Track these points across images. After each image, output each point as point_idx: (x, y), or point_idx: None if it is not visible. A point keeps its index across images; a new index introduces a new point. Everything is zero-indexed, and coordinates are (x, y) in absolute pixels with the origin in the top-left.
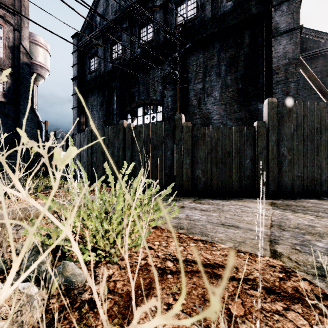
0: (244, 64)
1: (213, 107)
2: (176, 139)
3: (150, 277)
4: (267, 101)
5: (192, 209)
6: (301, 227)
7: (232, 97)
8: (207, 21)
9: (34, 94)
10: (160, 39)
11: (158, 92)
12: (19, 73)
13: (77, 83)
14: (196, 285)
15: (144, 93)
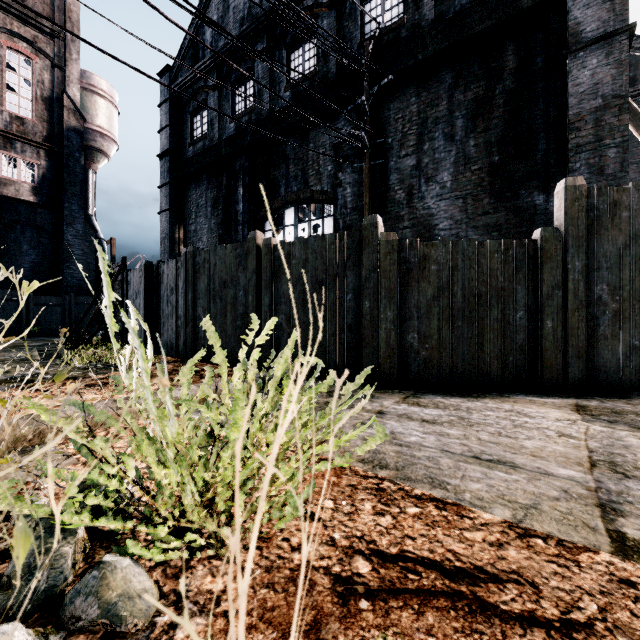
0: (504, 113)
1: (439, 205)
2: (365, 269)
3: (315, 605)
4: (564, 183)
5: (402, 418)
6: None
7: (480, 181)
8: (426, 29)
9: (90, 188)
10: (329, 71)
11: (325, 176)
12: (61, 147)
13: (168, 163)
14: (436, 639)
15: (297, 179)
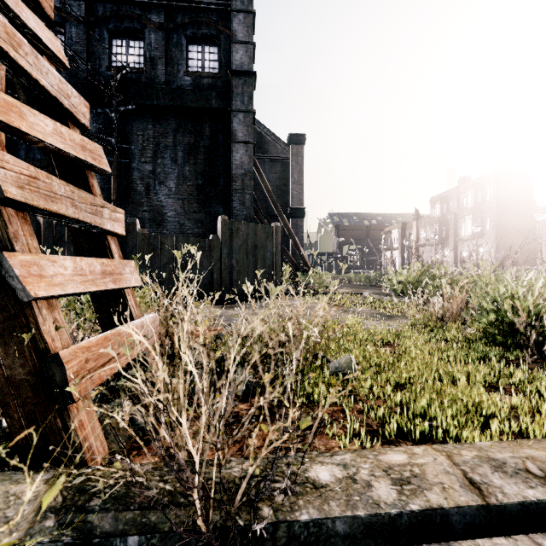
0: (204, 158)
1: (168, 201)
2: (129, 246)
3: None
4: (221, 218)
5: None
6: (232, 315)
7: (192, 193)
8: (159, 85)
9: None
10: (78, 72)
11: None
12: None
13: None
14: None
15: None
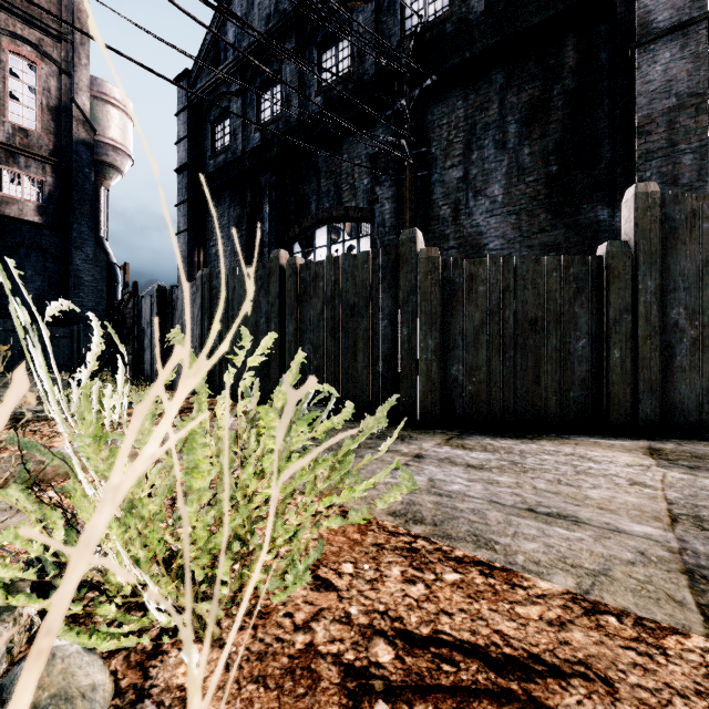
0: (563, 116)
1: (490, 222)
2: (402, 290)
3: None
4: (634, 190)
5: (444, 463)
6: None
7: (535, 195)
8: (474, 23)
9: (101, 207)
10: (365, 72)
11: (360, 191)
12: (69, 162)
13: (186, 179)
14: None
15: (330, 195)
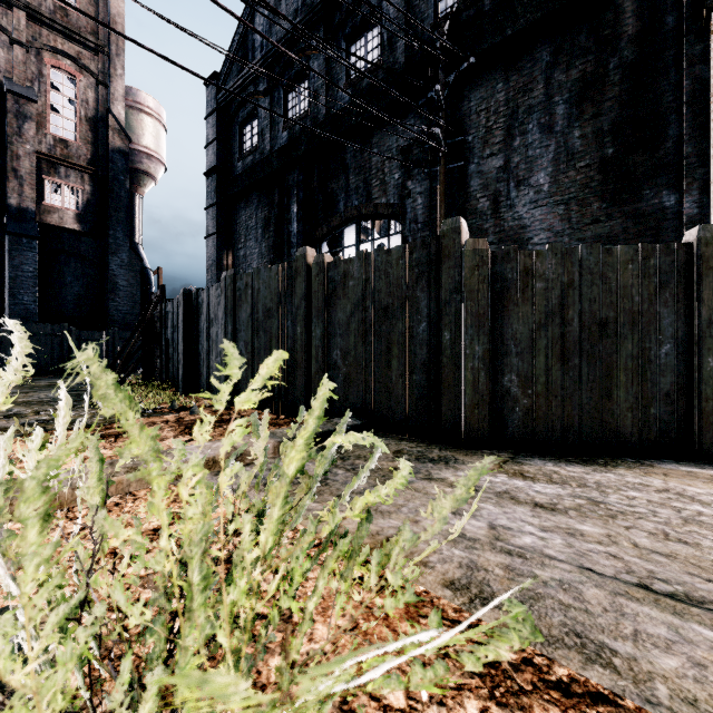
0: (620, 92)
1: (534, 213)
2: (444, 289)
3: None
4: None
5: (503, 499)
6: None
7: (587, 182)
8: None
9: (136, 214)
10: (396, 61)
11: (391, 187)
12: (106, 170)
13: (215, 181)
14: None
15: (359, 192)
